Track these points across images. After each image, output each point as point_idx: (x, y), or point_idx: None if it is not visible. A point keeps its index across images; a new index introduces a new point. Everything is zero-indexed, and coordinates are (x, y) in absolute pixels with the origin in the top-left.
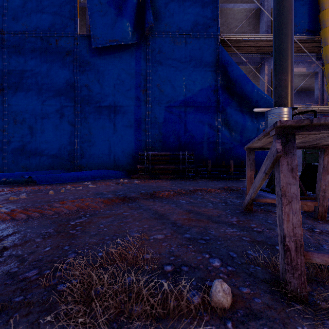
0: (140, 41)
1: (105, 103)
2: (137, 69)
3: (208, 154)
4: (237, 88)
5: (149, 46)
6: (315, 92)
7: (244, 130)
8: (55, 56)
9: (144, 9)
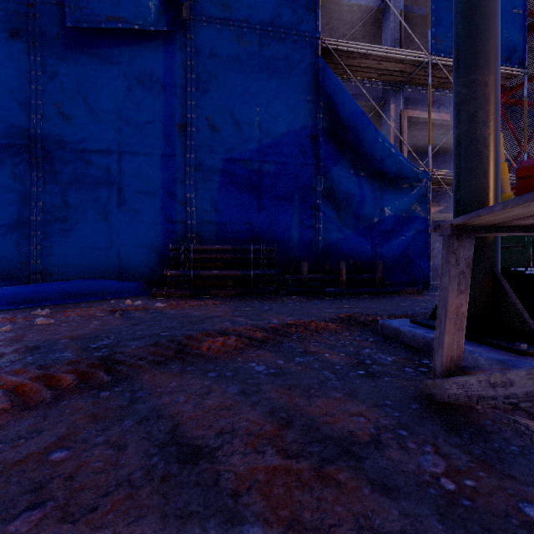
0: (173, 29)
1: (99, 144)
2: (167, 82)
3: (301, 251)
4: (349, 135)
5: (191, 41)
6: None
7: (361, 209)
8: None
9: None
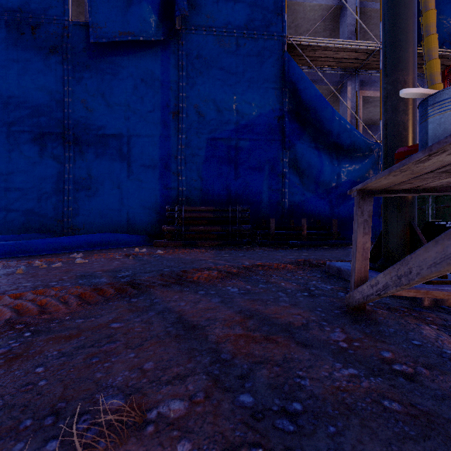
0: (169, 38)
1: (113, 129)
2: (164, 80)
3: (270, 211)
4: (310, 115)
5: (182, 46)
6: None
7: (320, 176)
8: (31, 53)
9: None
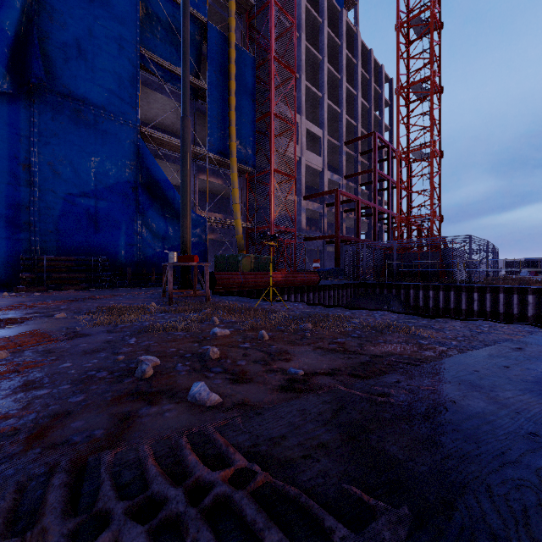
0: (20, 93)
1: None
2: (12, 131)
3: (127, 261)
4: (159, 191)
5: (36, 105)
6: (231, 205)
7: (167, 237)
8: None
9: (26, 49)
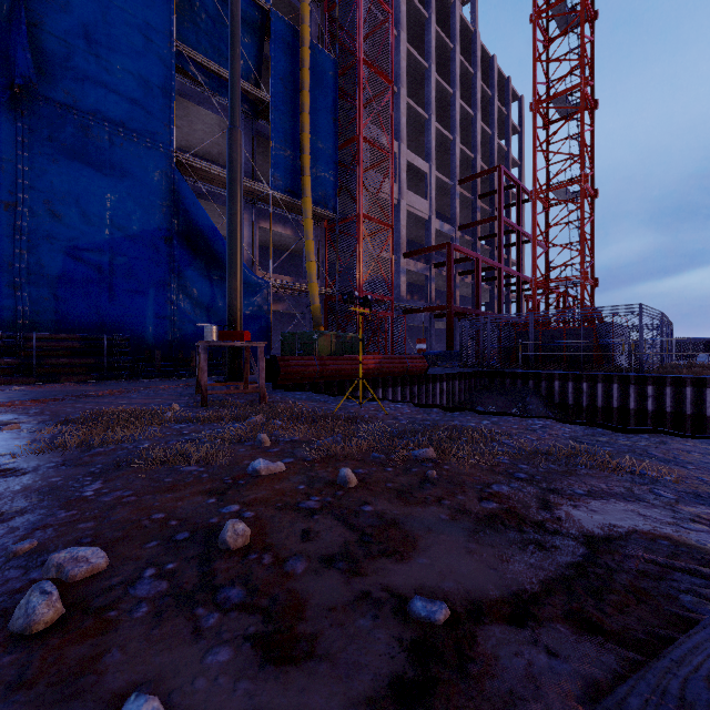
0: None
1: None
2: None
3: (156, 340)
4: (203, 243)
5: (24, 117)
6: (304, 264)
7: (213, 307)
8: None
9: (10, 37)
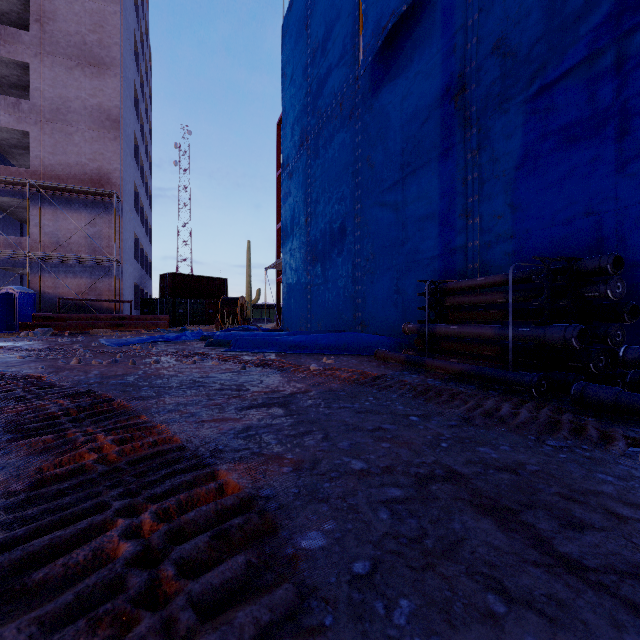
0: None
1: (390, 179)
2: (445, 42)
3: None
4: None
5: None
6: None
7: None
8: (339, 134)
9: None
